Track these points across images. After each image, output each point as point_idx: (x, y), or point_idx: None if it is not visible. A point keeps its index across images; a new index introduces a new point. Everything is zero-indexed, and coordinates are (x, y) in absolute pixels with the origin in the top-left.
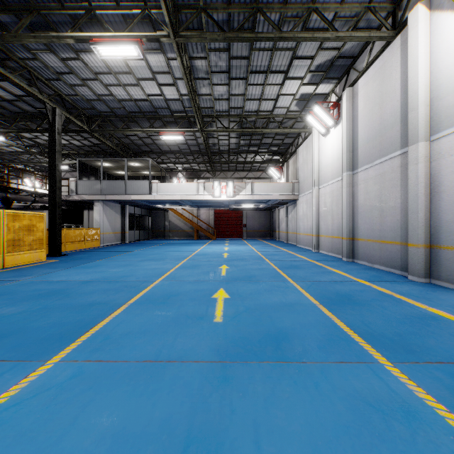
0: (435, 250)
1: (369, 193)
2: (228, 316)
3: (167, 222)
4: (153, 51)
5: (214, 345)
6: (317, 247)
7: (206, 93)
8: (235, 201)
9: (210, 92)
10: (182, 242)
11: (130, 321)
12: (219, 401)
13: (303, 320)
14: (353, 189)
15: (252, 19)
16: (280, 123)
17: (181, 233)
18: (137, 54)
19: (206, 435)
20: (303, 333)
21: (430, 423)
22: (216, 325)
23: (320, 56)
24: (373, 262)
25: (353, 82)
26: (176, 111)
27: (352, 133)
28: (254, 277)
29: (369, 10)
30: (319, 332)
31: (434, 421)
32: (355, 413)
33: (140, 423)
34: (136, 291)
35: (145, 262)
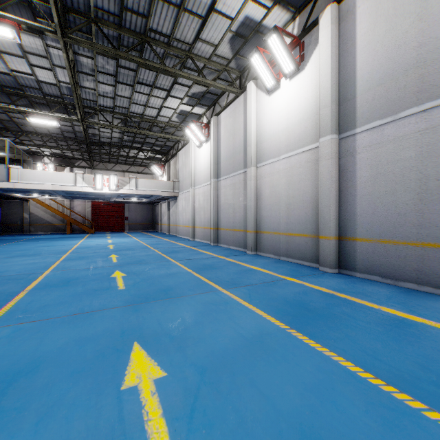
0: (259, 234)
1: (227, 196)
2: (129, 285)
3: (26, 214)
4: (29, 33)
5: (124, 299)
6: (193, 237)
7: (89, 87)
8: (117, 195)
9: (94, 87)
10: (52, 237)
11: (41, 299)
12: (136, 318)
13: (182, 280)
14: (218, 192)
15: (141, 44)
16: (163, 128)
17: (49, 227)
18: (14, 37)
19: (133, 328)
20: (181, 286)
21: (233, 304)
22: (121, 290)
23: (195, 87)
24: (229, 245)
25: (218, 113)
26: (50, 94)
27: (217, 150)
28: (143, 260)
29: (226, 71)
30: (191, 284)
31: (235, 303)
32: (205, 307)
33: (90, 334)
34: (28, 281)
35: (16, 258)
